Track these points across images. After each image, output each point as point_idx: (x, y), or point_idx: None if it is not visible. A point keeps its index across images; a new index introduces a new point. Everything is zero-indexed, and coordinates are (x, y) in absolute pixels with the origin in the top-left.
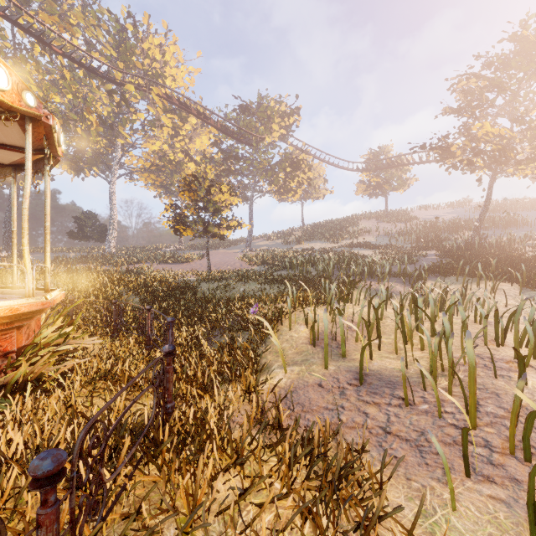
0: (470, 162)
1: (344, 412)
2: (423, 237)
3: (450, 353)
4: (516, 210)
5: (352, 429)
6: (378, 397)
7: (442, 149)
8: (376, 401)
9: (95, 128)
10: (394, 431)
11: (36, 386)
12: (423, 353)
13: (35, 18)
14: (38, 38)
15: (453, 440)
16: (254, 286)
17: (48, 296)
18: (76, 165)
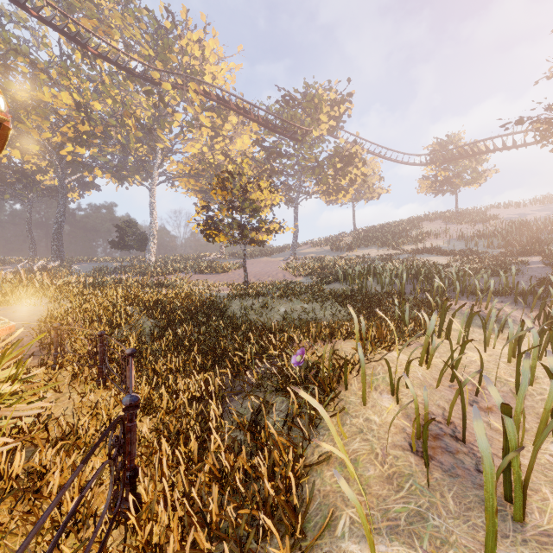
0: None
1: None
2: (515, 239)
3: None
4: None
5: None
6: None
7: (549, 122)
8: None
9: (134, 133)
10: None
11: None
12: None
13: (69, 17)
14: (74, 39)
15: None
16: (298, 304)
17: None
18: (118, 173)
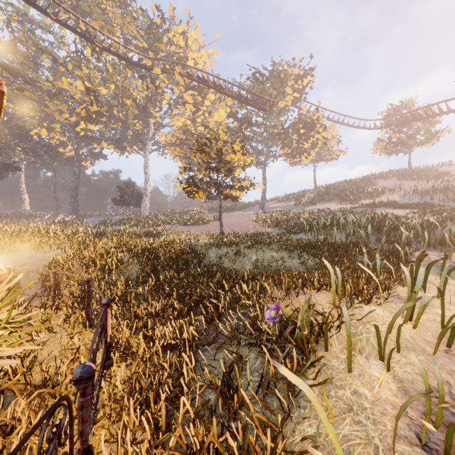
0: None
1: None
2: None
3: None
4: None
5: None
6: None
7: None
8: None
9: (131, 111)
10: None
11: None
12: None
13: (80, 19)
14: (84, 36)
15: None
16: (268, 253)
17: None
18: (120, 144)
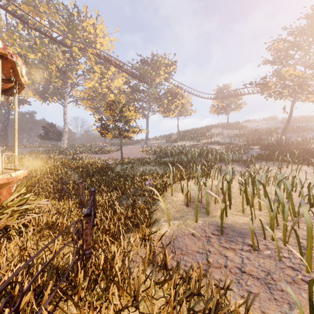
0: (280, 92)
1: (210, 255)
2: (250, 138)
3: (285, 214)
4: (305, 122)
5: (217, 268)
6: (233, 244)
7: (262, 85)
8: (232, 247)
9: (54, 73)
10: (247, 271)
11: (4, 233)
12: (260, 212)
13: (18, 7)
14: (20, 19)
15: (292, 279)
16: (149, 167)
17: (13, 173)
18: (44, 95)
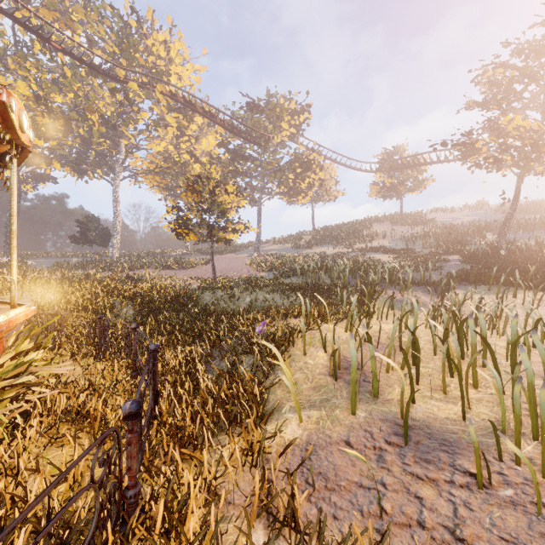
0: (497, 159)
1: (387, 494)
2: (443, 241)
3: (544, 412)
4: (540, 212)
5: (402, 527)
6: (432, 468)
7: (465, 146)
8: (431, 476)
9: (97, 128)
10: (468, 537)
11: None
12: (479, 393)
13: (32, 12)
14: (36, 32)
15: None
16: (261, 295)
17: (2, 316)
18: (79, 167)
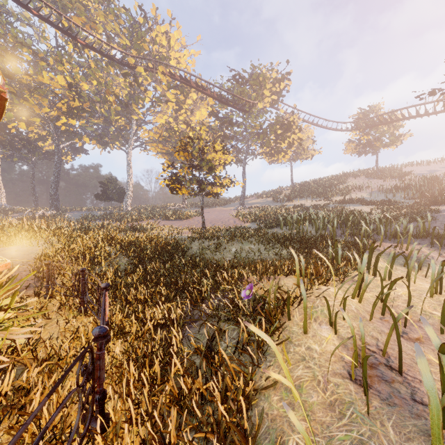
0: None
1: None
2: (427, 191)
3: None
4: None
5: None
6: None
7: None
8: None
9: (114, 108)
10: None
11: None
12: None
13: (63, 15)
14: (66, 32)
15: None
16: (246, 245)
17: None
18: (102, 140)
